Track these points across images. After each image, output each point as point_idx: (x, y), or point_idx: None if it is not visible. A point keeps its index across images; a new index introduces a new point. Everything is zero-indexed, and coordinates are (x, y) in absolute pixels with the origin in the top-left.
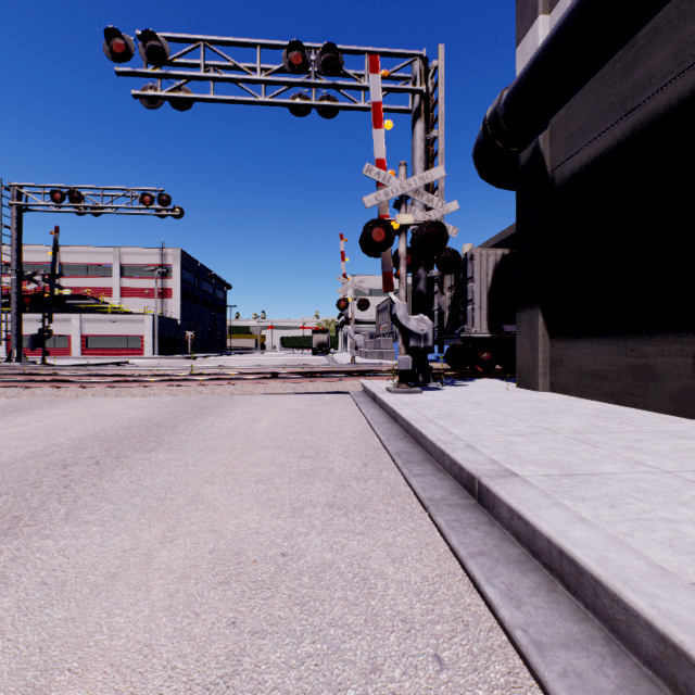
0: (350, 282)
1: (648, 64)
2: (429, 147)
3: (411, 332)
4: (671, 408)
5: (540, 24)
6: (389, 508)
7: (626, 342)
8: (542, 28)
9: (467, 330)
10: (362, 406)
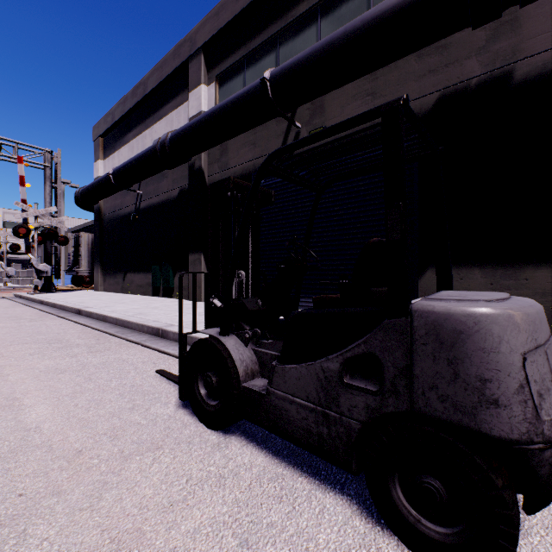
0: (3, 232)
1: (118, 201)
2: (55, 187)
3: (40, 270)
4: (121, 291)
5: (100, 163)
6: (21, 307)
7: (116, 275)
8: (101, 165)
9: (80, 268)
10: (14, 299)
